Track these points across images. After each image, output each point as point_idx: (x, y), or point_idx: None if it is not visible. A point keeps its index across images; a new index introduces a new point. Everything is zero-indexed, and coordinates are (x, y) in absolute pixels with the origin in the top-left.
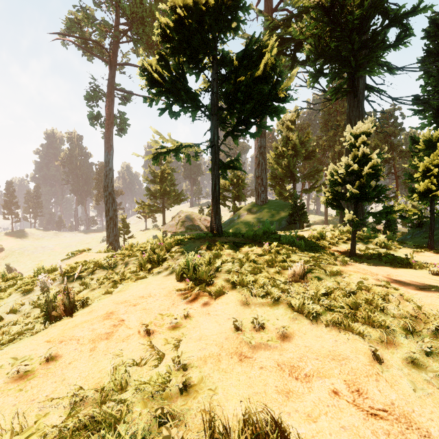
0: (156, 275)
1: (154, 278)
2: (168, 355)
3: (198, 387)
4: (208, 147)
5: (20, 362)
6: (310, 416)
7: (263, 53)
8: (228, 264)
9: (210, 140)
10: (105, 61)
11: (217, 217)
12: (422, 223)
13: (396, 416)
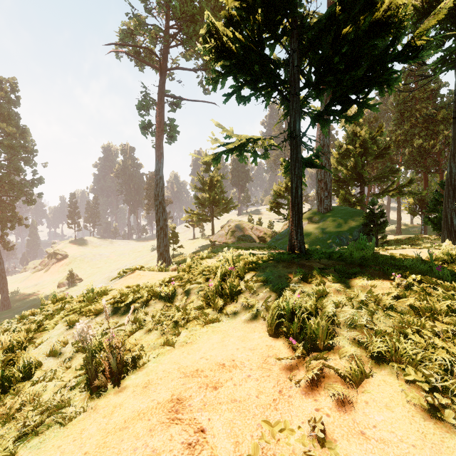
0: (232, 318)
1: (231, 324)
2: None
3: None
4: (287, 139)
5: None
6: None
7: None
8: (347, 310)
9: (289, 130)
10: (156, 68)
11: (299, 230)
12: None
13: None
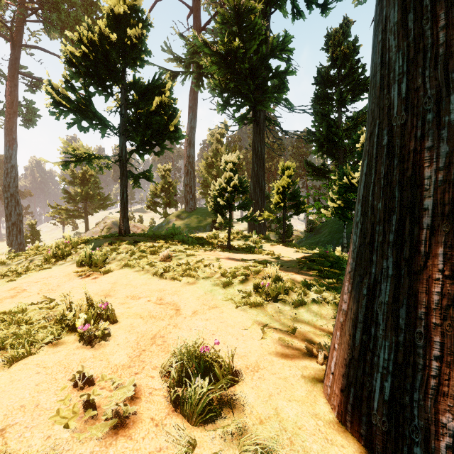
0: (60, 265)
1: (58, 268)
2: (58, 300)
3: (73, 306)
4: (117, 161)
5: None
6: (129, 307)
7: (162, 91)
8: (122, 254)
9: (119, 155)
10: (6, 38)
11: (125, 220)
12: (313, 229)
13: (170, 304)
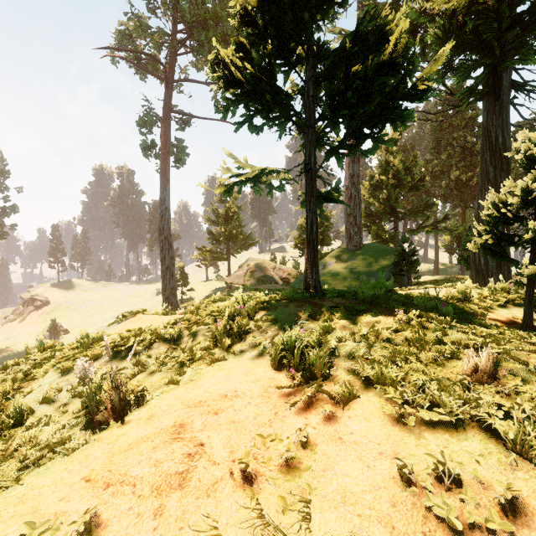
0: (239, 356)
1: (237, 362)
2: None
3: None
4: (302, 172)
5: (39, 535)
6: None
7: (384, 33)
8: (348, 344)
9: (305, 163)
10: (161, 78)
11: (315, 269)
12: None
13: None
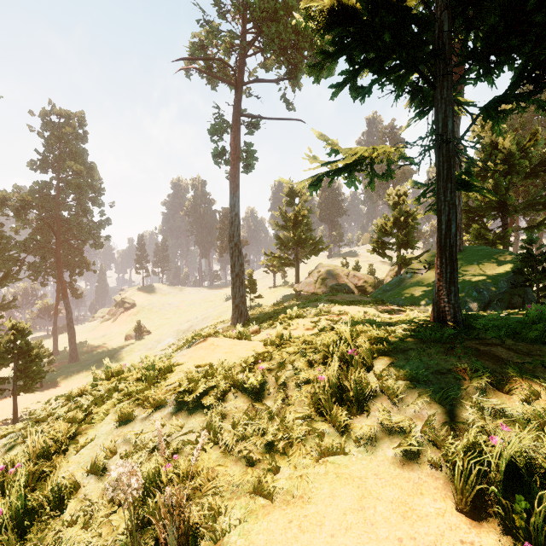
0: (368, 449)
1: (368, 464)
2: None
3: None
4: (431, 147)
5: None
6: None
7: None
8: None
9: (436, 132)
10: (231, 83)
11: (453, 289)
12: None
13: None
